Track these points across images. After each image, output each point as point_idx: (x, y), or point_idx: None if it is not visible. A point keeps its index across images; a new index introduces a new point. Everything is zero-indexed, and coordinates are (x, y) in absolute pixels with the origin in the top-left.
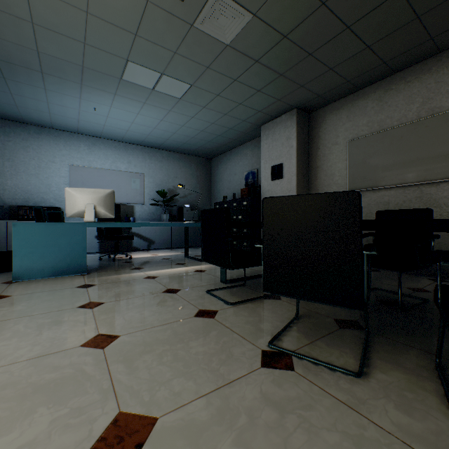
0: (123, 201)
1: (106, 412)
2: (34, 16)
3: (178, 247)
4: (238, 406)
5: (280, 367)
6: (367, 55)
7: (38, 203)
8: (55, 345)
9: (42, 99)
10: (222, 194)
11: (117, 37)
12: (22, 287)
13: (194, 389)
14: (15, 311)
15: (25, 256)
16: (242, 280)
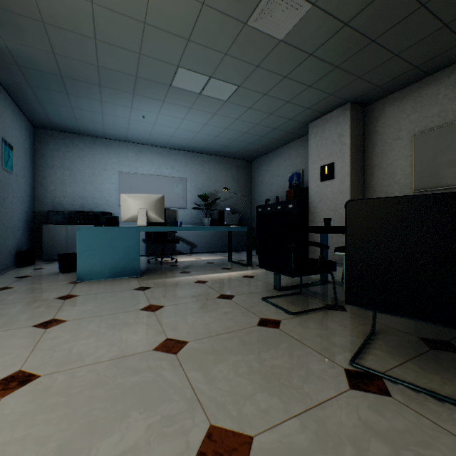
0: (167, 206)
1: (197, 424)
2: (97, 33)
3: (219, 251)
4: (338, 433)
5: (372, 390)
6: (443, 34)
7: (92, 208)
8: (130, 347)
9: (98, 111)
10: (264, 197)
11: (170, 44)
12: (86, 288)
13: (282, 408)
14: (86, 311)
15: (87, 258)
16: (296, 287)
